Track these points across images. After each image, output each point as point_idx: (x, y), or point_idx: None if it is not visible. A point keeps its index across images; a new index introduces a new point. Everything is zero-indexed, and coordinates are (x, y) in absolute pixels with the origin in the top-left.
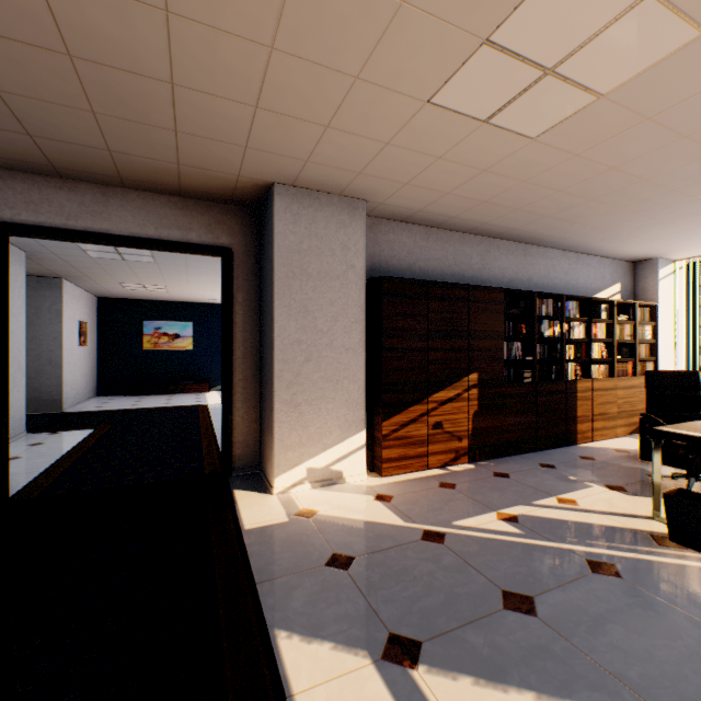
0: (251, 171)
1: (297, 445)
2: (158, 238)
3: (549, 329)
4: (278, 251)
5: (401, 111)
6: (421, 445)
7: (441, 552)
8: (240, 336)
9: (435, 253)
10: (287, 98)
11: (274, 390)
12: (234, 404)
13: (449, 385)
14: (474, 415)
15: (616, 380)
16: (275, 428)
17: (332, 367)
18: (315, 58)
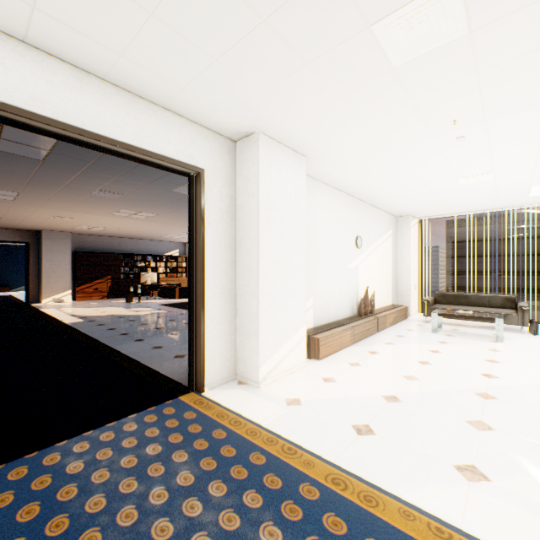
0: (36, 229)
1: (50, 292)
2: (5, 240)
3: (141, 264)
4: (44, 246)
5: (68, 228)
6: (91, 294)
7: (78, 305)
8: (32, 266)
9: (101, 243)
10: (43, 226)
11: (43, 279)
12: (30, 284)
13: (101, 279)
14: (110, 287)
15: (168, 278)
16: (43, 288)
17: (61, 274)
18: (48, 226)
